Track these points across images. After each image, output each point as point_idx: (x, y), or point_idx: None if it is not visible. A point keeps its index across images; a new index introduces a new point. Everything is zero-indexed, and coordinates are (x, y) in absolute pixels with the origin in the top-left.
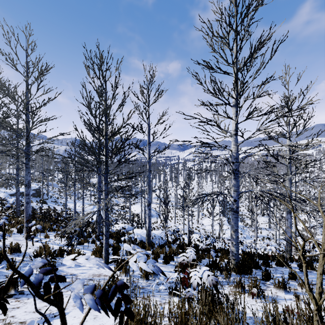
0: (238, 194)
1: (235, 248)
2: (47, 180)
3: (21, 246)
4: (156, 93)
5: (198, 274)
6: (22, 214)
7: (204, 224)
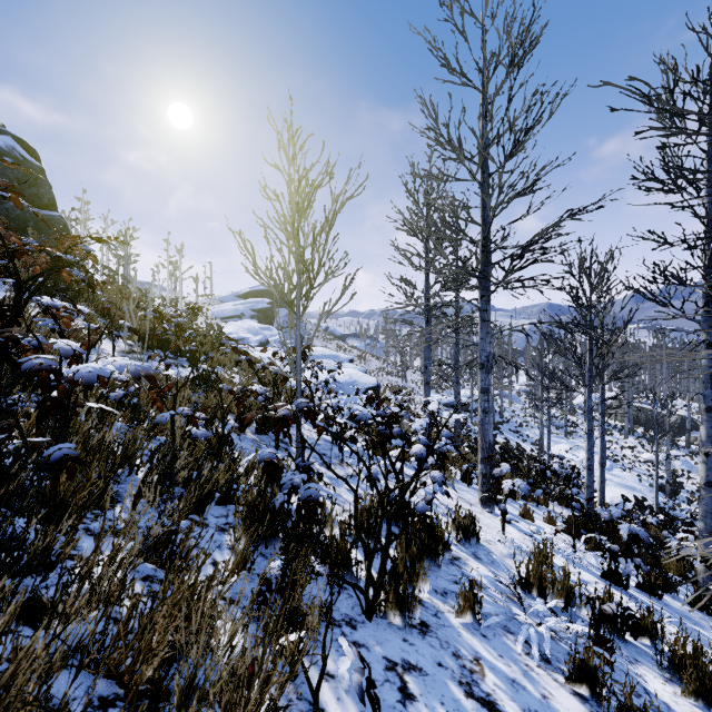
0: None
1: None
2: (501, 384)
3: (479, 526)
4: None
5: None
6: (462, 443)
7: None
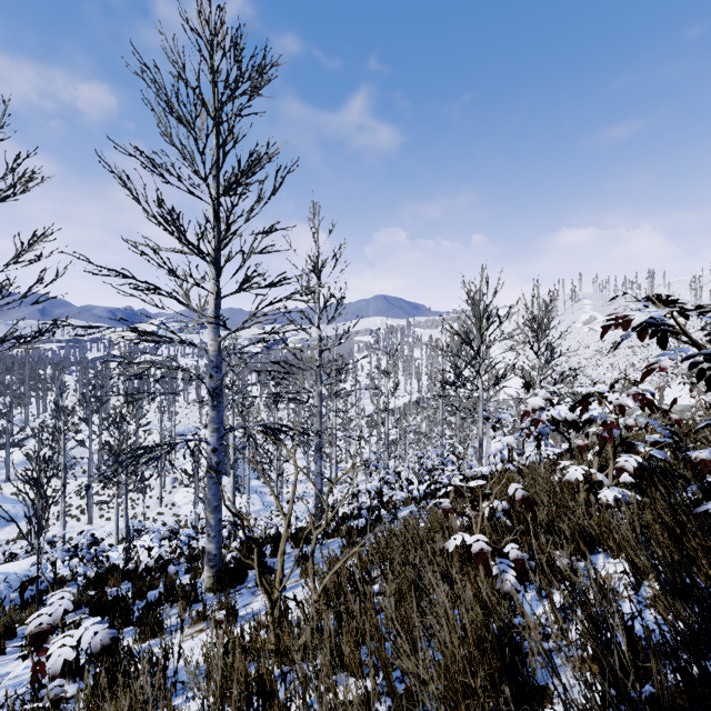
0: (221, 437)
1: (215, 543)
2: None
3: None
4: (7, 174)
5: (70, 641)
6: None
7: (179, 502)
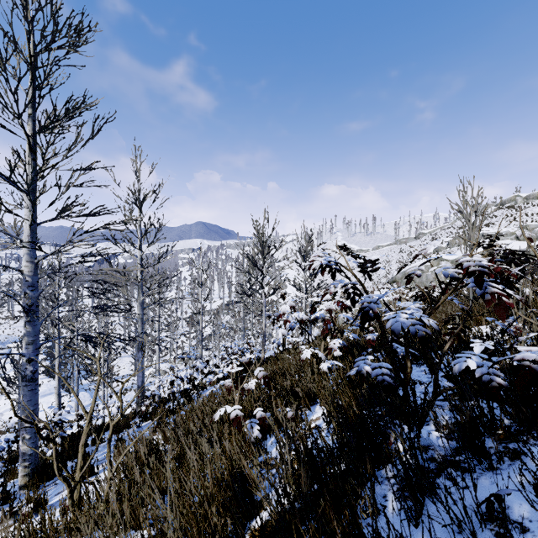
0: (37, 348)
1: (31, 444)
2: None
3: None
4: None
5: None
6: None
7: (0, 409)
